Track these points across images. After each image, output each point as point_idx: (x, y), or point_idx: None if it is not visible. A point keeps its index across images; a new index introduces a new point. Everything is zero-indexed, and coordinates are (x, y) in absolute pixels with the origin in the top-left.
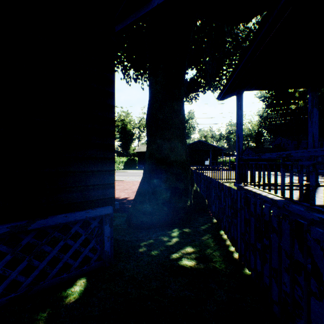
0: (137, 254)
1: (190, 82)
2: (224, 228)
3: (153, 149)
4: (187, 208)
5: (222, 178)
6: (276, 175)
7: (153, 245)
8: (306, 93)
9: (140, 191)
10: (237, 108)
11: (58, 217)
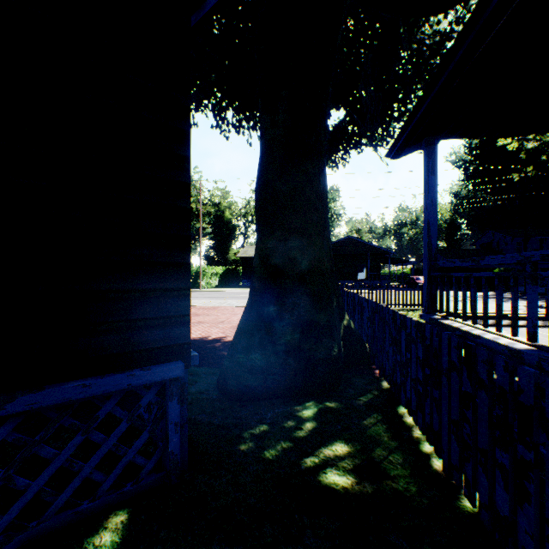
0: (235, 456)
1: (334, 131)
2: (407, 402)
3: (268, 249)
4: (332, 361)
5: (391, 304)
6: (516, 300)
7: (267, 436)
8: (538, 153)
9: (243, 328)
10: (426, 171)
11: (66, 388)
